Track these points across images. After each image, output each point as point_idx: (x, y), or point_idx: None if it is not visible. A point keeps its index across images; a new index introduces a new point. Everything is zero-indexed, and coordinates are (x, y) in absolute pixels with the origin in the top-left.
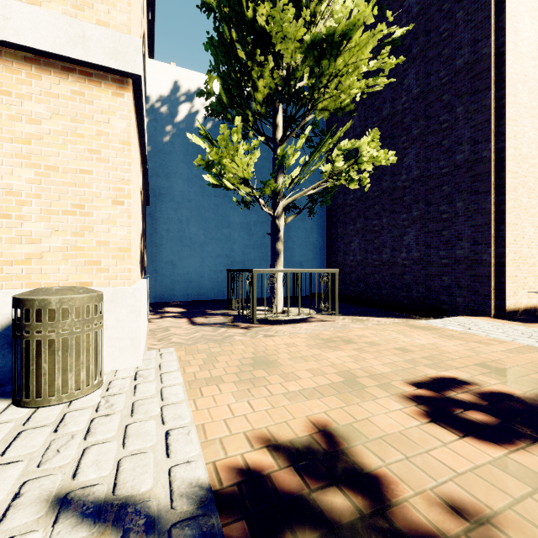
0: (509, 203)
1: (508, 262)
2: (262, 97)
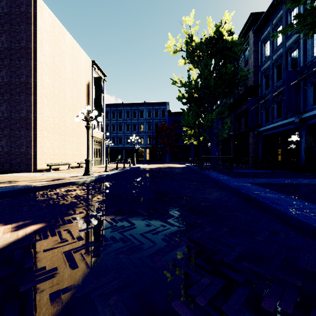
0: (39, 135)
1: (38, 154)
2: None
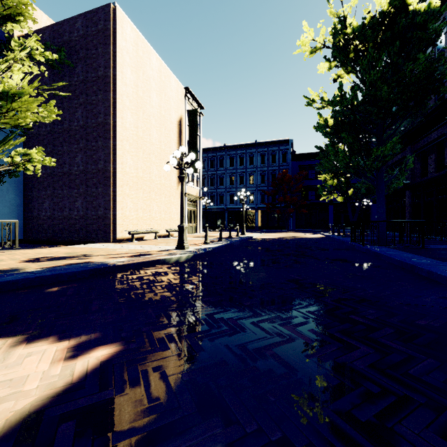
0: (119, 192)
1: (118, 218)
2: None
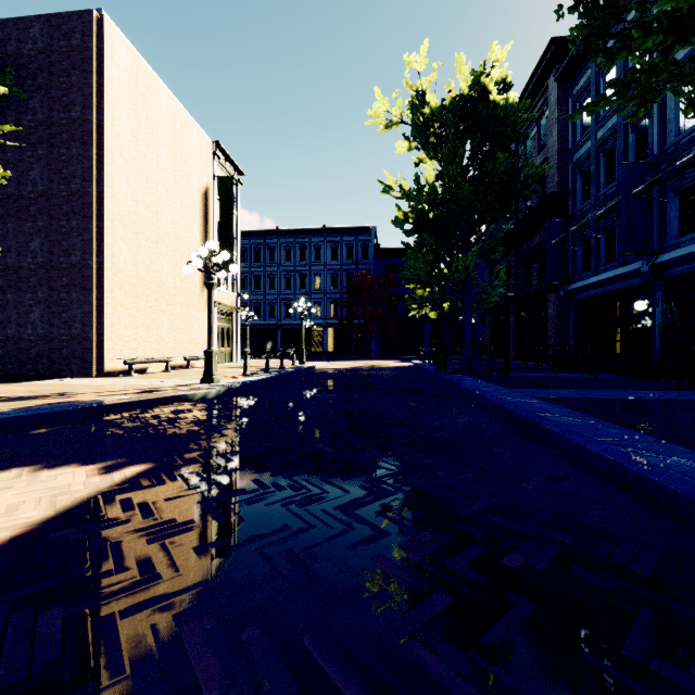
0: (108, 300)
1: (107, 339)
2: None
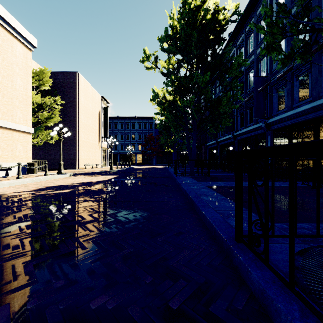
0: (79, 149)
1: (79, 159)
2: (32, 121)
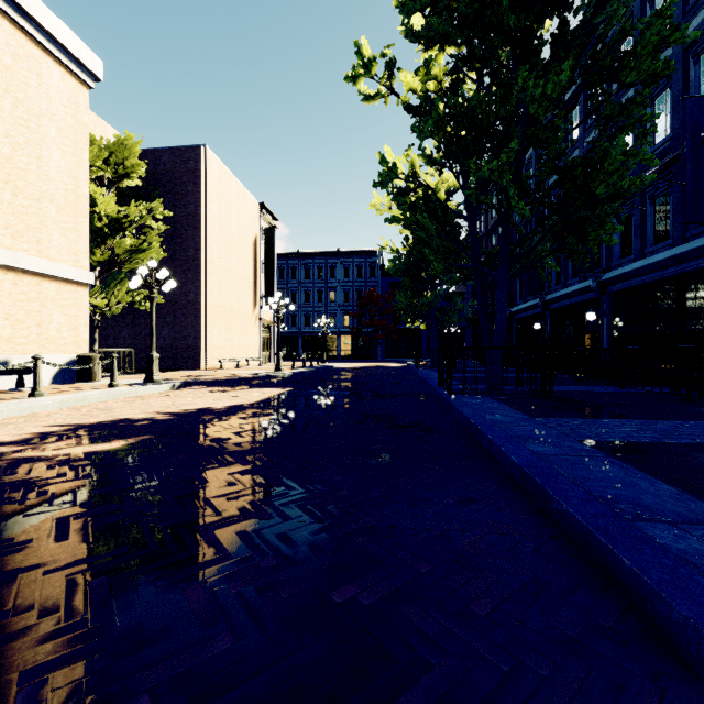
0: (209, 323)
1: (208, 347)
2: (98, 259)
